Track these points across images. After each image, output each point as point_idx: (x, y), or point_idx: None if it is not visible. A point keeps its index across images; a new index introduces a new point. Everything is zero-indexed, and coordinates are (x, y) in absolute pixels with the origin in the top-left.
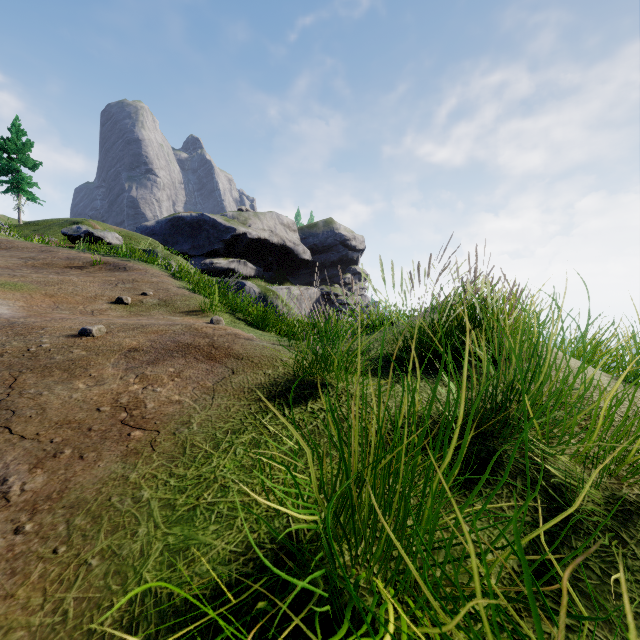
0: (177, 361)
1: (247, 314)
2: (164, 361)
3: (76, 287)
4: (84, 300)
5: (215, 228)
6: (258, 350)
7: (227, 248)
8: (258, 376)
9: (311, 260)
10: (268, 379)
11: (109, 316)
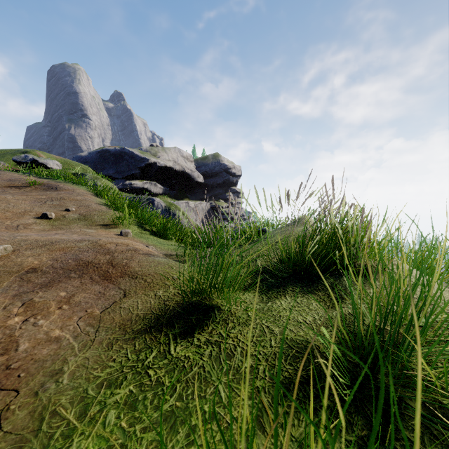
0: (72, 283)
1: (152, 226)
2: (59, 283)
3: (8, 204)
4: (13, 215)
5: (133, 158)
6: (153, 267)
7: (142, 173)
8: (148, 298)
9: (203, 182)
10: (158, 302)
11: (32, 230)
